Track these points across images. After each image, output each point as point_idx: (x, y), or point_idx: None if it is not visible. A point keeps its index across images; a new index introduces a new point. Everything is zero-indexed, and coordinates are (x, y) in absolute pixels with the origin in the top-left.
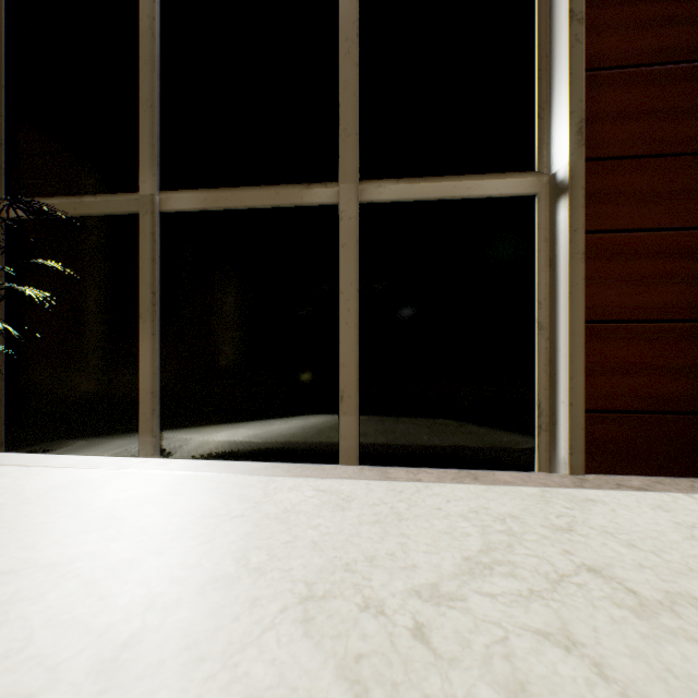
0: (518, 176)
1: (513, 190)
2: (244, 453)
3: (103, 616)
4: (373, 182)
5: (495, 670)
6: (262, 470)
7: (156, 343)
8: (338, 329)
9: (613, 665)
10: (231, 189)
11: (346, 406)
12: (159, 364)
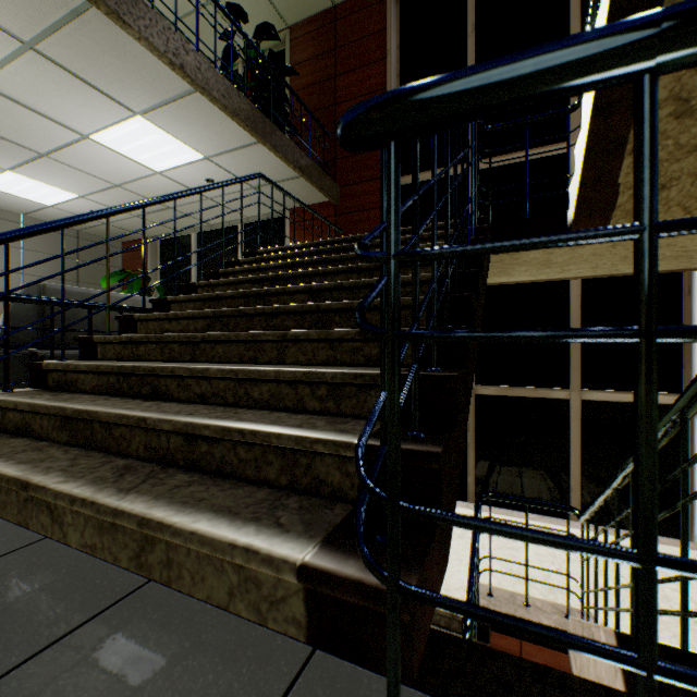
0: (671, 395)
1: (667, 401)
2: (518, 506)
3: (543, 563)
4: (587, 391)
5: (658, 592)
6: (538, 519)
7: (474, 452)
8: (568, 456)
9: (692, 598)
10: (512, 387)
11: (573, 493)
12: (474, 461)
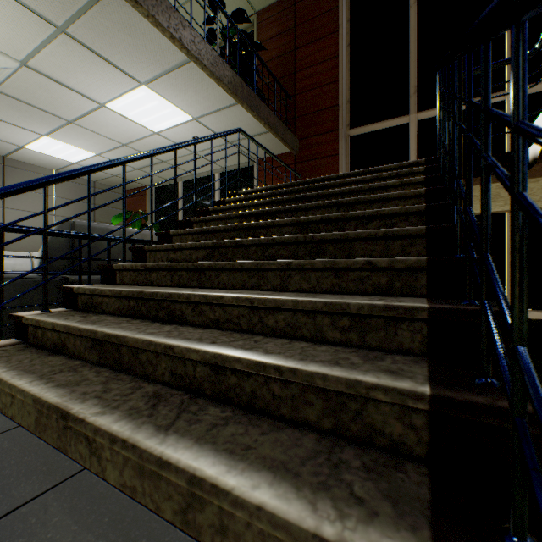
0: None
1: None
2: None
3: None
4: None
5: None
6: None
7: None
8: None
9: None
10: None
11: None
12: None
